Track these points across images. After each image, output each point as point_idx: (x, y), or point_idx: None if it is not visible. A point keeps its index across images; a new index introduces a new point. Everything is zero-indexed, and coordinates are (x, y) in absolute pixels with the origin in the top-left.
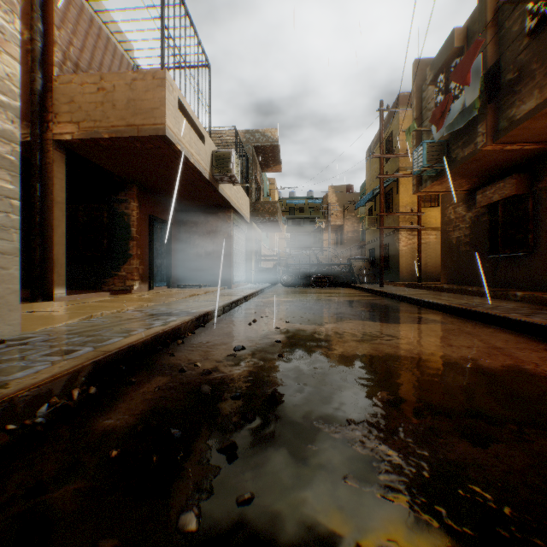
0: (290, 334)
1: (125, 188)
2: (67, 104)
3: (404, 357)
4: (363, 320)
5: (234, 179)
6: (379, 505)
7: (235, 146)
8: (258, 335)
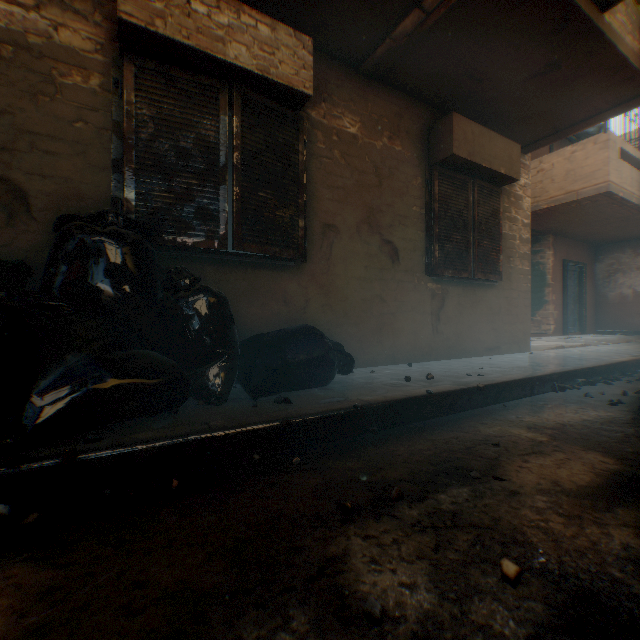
0: None
1: (538, 239)
2: None
3: None
4: None
5: None
6: None
7: None
8: None
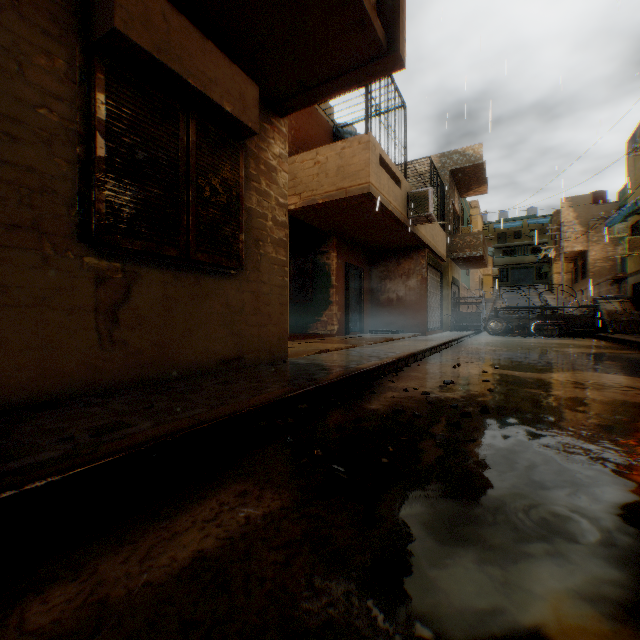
0: (499, 377)
1: (326, 240)
2: (292, 180)
3: (636, 404)
4: (597, 373)
5: (431, 218)
6: (562, 456)
7: (430, 178)
8: (464, 376)
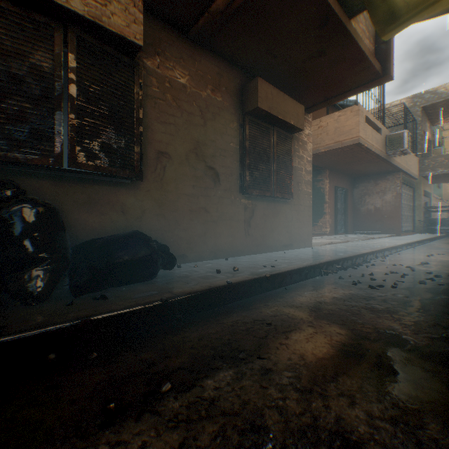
0: None
1: (321, 172)
2: None
3: None
4: None
5: (405, 152)
6: None
7: (402, 119)
8: (435, 261)
